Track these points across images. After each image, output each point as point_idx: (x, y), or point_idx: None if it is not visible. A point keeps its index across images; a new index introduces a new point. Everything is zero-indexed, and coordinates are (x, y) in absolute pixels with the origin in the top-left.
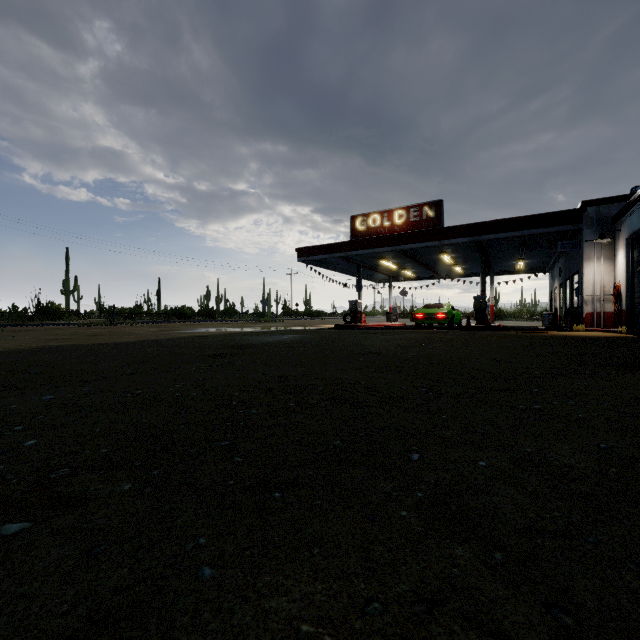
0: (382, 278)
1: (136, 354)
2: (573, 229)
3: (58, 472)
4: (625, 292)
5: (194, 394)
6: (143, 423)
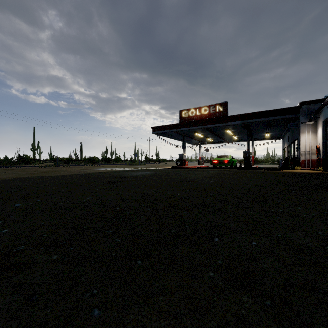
0: (196, 142)
1: (67, 181)
2: (295, 117)
3: (18, 248)
4: (322, 149)
5: (96, 203)
6: (68, 219)
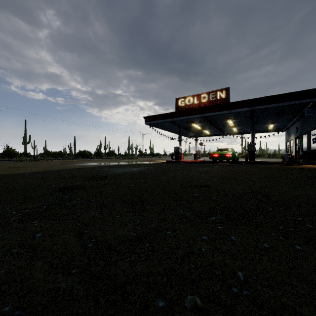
0: (191, 135)
1: None
2: None
3: None
4: None
5: None
6: None
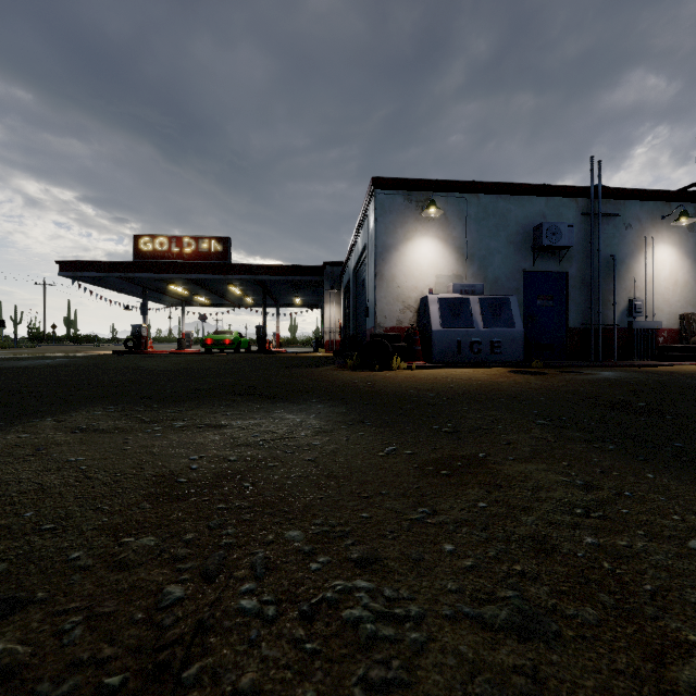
0: (175, 302)
1: None
2: (319, 280)
3: None
4: (343, 327)
5: None
6: None
